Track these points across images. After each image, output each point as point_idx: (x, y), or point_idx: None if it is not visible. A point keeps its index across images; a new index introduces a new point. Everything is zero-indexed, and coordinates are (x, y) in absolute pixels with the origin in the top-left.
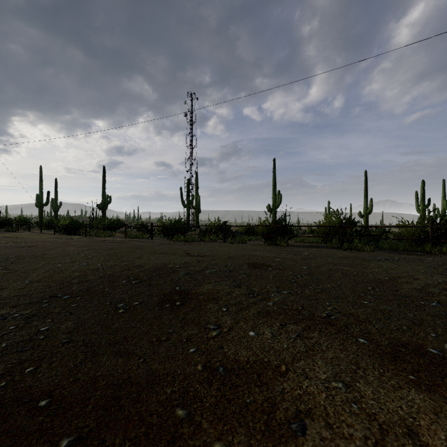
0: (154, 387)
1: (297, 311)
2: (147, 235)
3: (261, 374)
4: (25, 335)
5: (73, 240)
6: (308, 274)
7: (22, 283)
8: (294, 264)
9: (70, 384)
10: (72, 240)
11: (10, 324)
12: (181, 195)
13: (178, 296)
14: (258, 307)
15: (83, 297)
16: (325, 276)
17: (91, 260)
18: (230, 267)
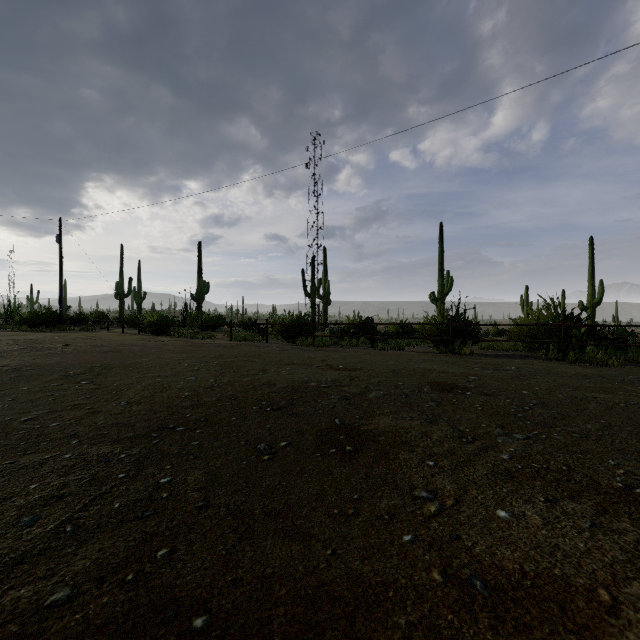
0: (373, 611)
1: (563, 473)
2: (260, 337)
3: (564, 603)
4: (142, 490)
5: (165, 343)
6: (539, 405)
7: (118, 406)
8: (504, 386)
9: (229, 588)
10: (163, 343)
11: (118, 470)
12: (303, 281)
13: (343, 435)
14: (487, 462)
15: (204, 430)
16: (570, 408)
17: (200, 373)
18: (404, 389)
